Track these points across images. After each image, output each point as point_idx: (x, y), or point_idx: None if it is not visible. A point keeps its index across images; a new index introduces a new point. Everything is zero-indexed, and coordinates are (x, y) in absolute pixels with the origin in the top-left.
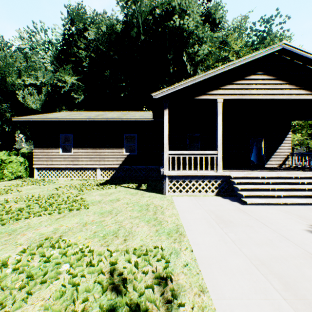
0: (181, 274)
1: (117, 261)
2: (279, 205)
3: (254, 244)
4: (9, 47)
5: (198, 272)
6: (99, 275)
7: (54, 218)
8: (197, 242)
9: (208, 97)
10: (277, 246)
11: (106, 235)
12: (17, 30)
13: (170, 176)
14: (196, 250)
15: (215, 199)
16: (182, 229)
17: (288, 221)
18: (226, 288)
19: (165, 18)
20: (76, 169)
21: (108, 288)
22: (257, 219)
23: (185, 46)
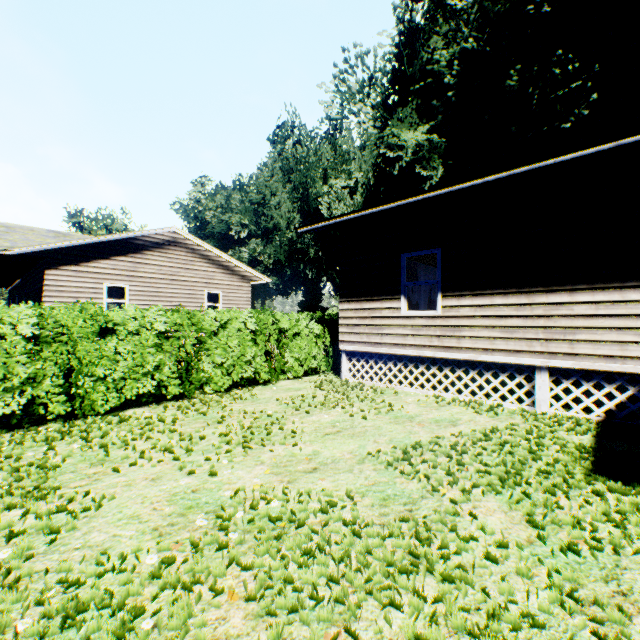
0: None
1: None
2: None
3: None
4: (312, 138)
5: None
6: None
7: None
8: None
9: None
10: None
11: None
12: (319, 86)
13: None
14: None
15: None
16: None
17: None
18: None
19: None
20: (449, 364)
21: None
22: None
23: None
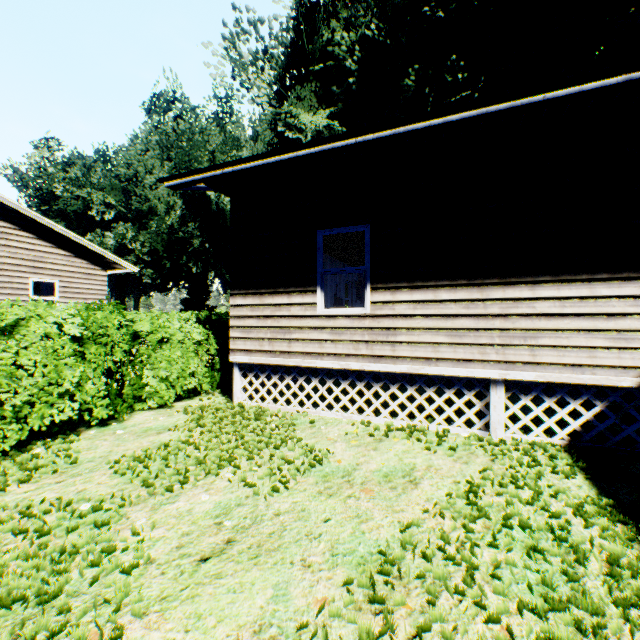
0: None
1: None
2: None
3: None
4: (198, 114)
5: None
6: None
7: None
8: None
9: None
10: None
11: None
12: (204, 45)
13: None
14: None
15: None
16: None
17: None
18: None
19: None
20: (381, 379)
21: None
22: None
23: None
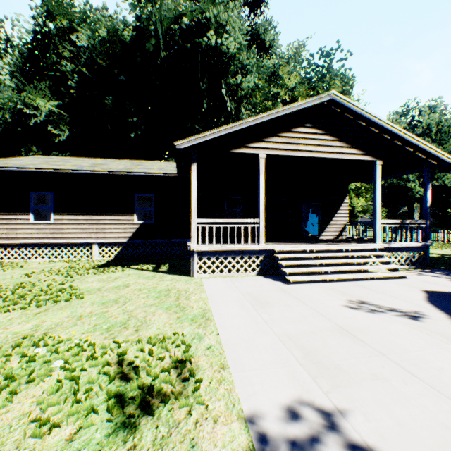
0: (203, 356)
1: (127, 351)
2: (325, 282)
3: (286, 322)
4: None
5: (221, 353)
6: (105, 367)
7: (31, 313)
8: (225, 325)
9: (248, 150)
10: (309, 322)
11: (111, 327)
12: None
13: (200, 252)
14: (222, 333)
15: (255, 279)
16: (210, 314)
17: (329, 298)
18: (248, 362)
19: (197, 31)
20: (58, 245)
21: (117, 377)
22: (297, 298)
23: (225, 74)
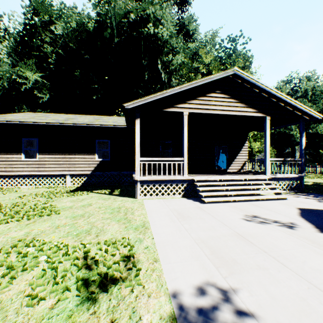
0: (142, 253)
1: (90, 250)
2: (229, 202)
3: (201, 230)
4: None
5: (155, 251)
6: (75, 260)
7: (23, 224)
8: (158, 232)
9: (175, 109)
10: (217, 230)
11: (79, 233)
12: None
13: (142, 181)
14: (156, 238)
15: (181, 200)
16: (148, 224)
17: (231, 213)
18: (173, 257)
19: (140, 24)
20: (42, 176)
21: (83, 267)
22: (209, 213)
23: (160, 54)
